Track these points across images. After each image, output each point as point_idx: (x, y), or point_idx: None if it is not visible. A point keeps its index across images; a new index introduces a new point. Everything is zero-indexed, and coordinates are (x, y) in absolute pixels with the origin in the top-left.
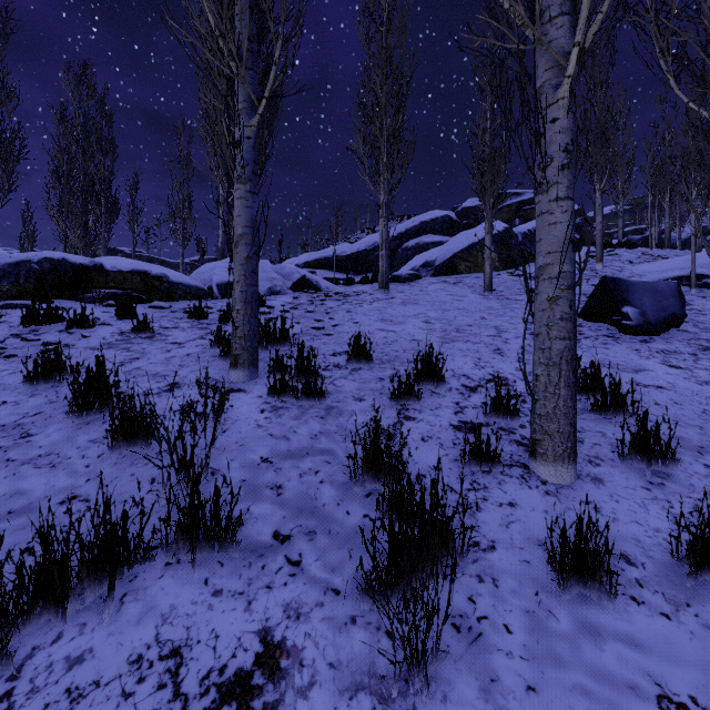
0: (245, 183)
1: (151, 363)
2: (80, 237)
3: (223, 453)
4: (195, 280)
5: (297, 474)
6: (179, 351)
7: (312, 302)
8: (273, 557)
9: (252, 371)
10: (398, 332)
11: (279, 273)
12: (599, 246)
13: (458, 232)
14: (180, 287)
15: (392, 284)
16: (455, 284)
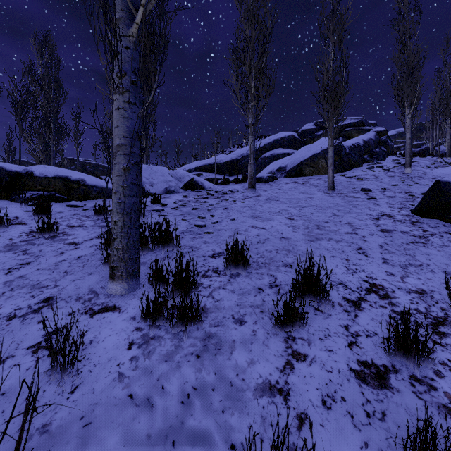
0: (123, 94)
1: (38, 269)
2: (42, 151)
3: (55, 447)
4: (109, 182)
5: None
6: (71, 253)
7: (197, 200)
8: None
9: (130, 282)
10: (268, 229)
11: (174, 176)
12: (408, 156)
13: (300, 146)
14: (94, 189)
15: (256, 184)
16: (303, 184)
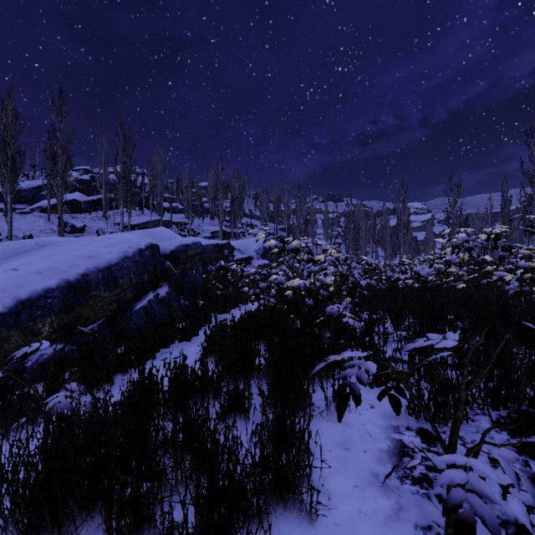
0: None
1: None
2: None
3: None
4: None
5: None
6: None
7: None
8: None
9: None
10: (0, 228)
11: None
12: (104, 211)
13: (74, 191)
14: None
15: (15, 214)
16: (42, 217)
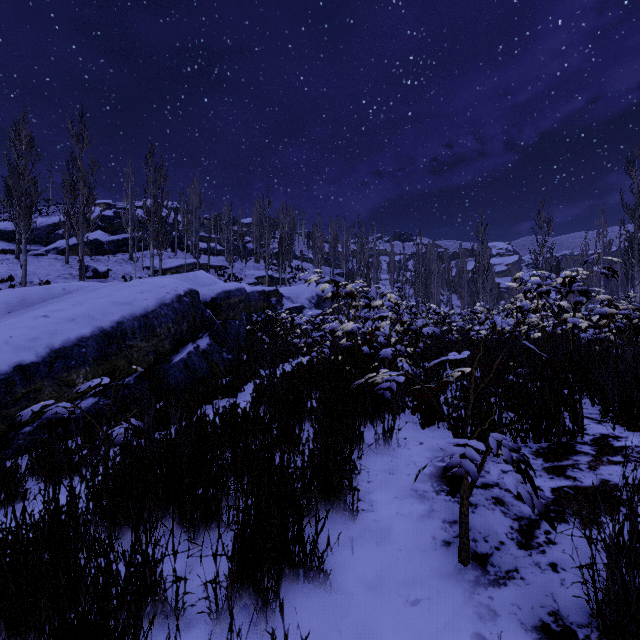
0: None
1: None
2: None
3: None
4: None
5: None
6: None
7: None
8: None
9: None
10: (12, 273)
11: None
12: (131, 252)
13: (95, 229)
14: None
15: (28, 257)
16: (59, 260)
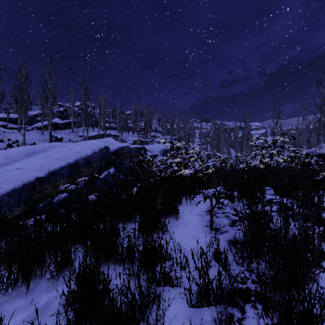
0: None
1: None
2: None
3: None
4: None
5: (2, 145)
6: None
7: (1, 133)
8: (1, 147)
9: None
10: (17, 139)
11: None
12: (72, 128)
13: (55, 117)
14: None
15: None
16: (38, 132)
